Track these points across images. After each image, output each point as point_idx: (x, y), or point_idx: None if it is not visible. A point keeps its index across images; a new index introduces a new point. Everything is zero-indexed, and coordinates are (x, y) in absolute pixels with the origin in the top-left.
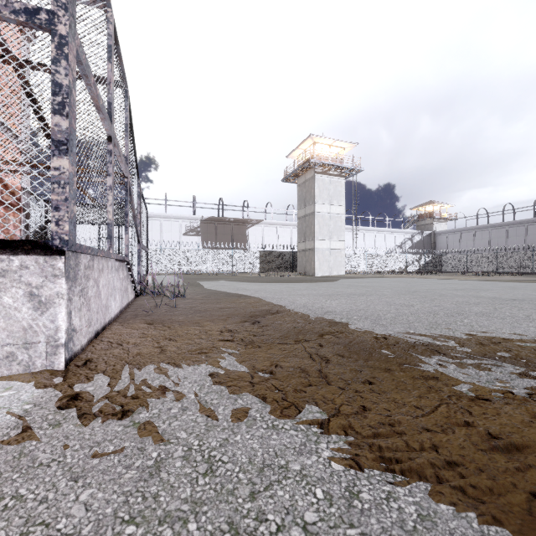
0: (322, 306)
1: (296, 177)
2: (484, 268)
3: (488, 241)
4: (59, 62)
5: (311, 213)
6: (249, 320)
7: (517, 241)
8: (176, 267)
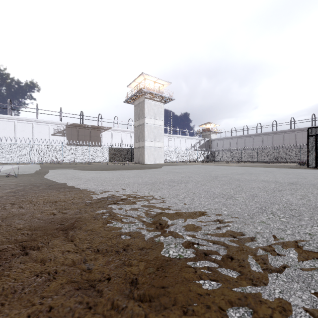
0: (142, 203)
1: (133, 100)
2: (235, 159)
3: (236, 145)
4: None
5: (142, 123)
6: None
7: (249, 145)
8: (43, 158)
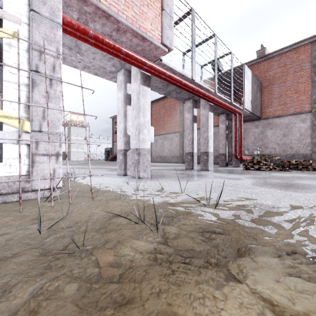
0: None
1: (67, 125)
2: None
3: None
4: None
5: (70, 139)
6: None
7: None
8: None
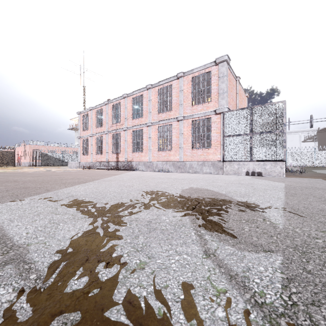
0: None
1: None
2: None
3: None
4: (284, 136)
5: None
6: None
7: None
8: (297, 162)
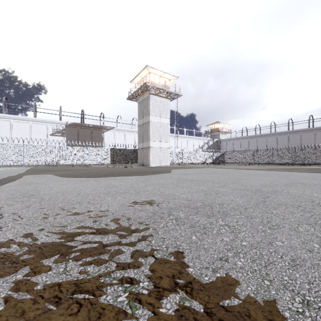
0: None
1: (137, 97)
2: (247, 160)
3: (248, 145)
4: None
5: (147, 122)
6: None
7: (262, 145)
8: (38, 160)
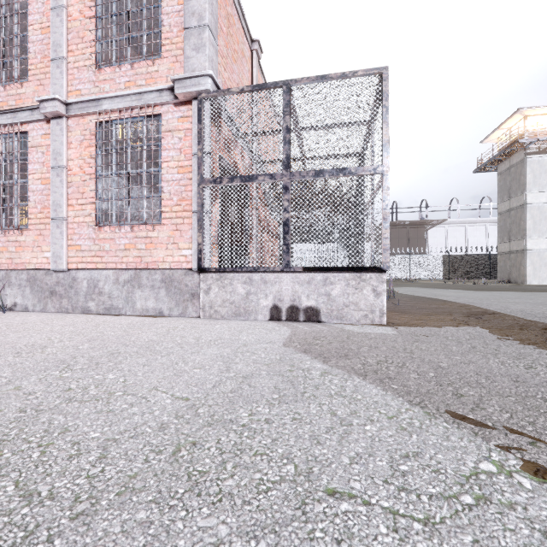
0: (542, 312)
1: (494, 165)
2: None
3: None
4: (385, 187)
5: (519, 205)
6: (471, 315)
7: None
8: None
